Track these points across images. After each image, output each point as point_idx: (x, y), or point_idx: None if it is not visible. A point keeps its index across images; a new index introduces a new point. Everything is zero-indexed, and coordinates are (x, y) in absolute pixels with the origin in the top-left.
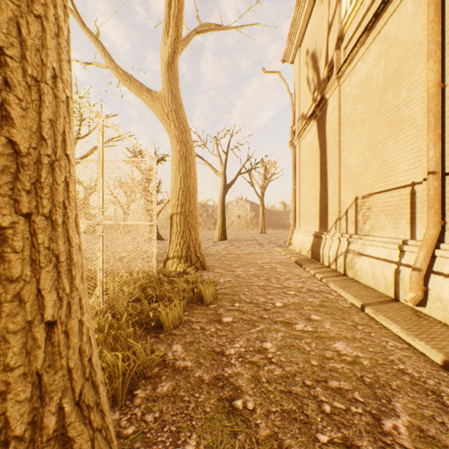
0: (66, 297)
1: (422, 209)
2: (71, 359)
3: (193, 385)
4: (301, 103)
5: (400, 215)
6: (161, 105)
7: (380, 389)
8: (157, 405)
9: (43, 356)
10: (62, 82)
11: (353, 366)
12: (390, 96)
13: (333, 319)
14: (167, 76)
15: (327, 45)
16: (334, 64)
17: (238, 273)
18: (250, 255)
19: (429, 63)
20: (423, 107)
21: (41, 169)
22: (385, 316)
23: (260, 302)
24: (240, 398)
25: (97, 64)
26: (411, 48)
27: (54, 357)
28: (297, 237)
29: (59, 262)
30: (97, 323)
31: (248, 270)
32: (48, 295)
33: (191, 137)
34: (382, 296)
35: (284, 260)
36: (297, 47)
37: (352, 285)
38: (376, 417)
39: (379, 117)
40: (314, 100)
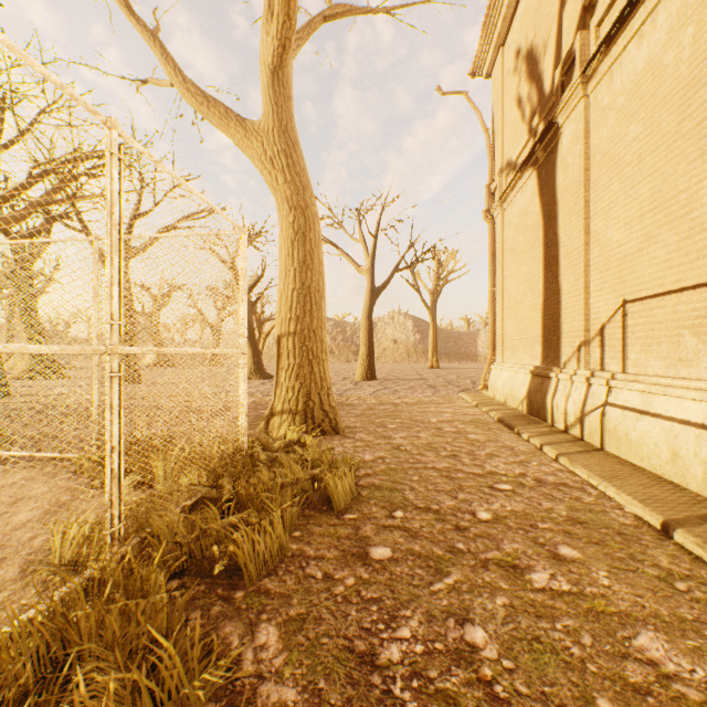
0: None
1: None
2: None
3: None
4: (505, 143)
5: None
6: (262, 144)
7: None
8: None
9: None
10: None
11: None
12: None
13: (610, 559)
14: (271, 91)
15: (558, 30)
16: (576, 58)
17: (398, 441)
18: (417, 407)
19: None
20: None
21: None
22: None
23: (446, 509)
24: None
25: (155, 81)
26: None
27: None
28: (499, 376)
29: None
30: (97, 569)
31: (416, 436)
32: None
33: (313, 200)
34: (702, 502)
35: (478, 417)
36: (497, 46)
37: (625, 472)
38: None
39: (682, 140)
40: (532, 133)
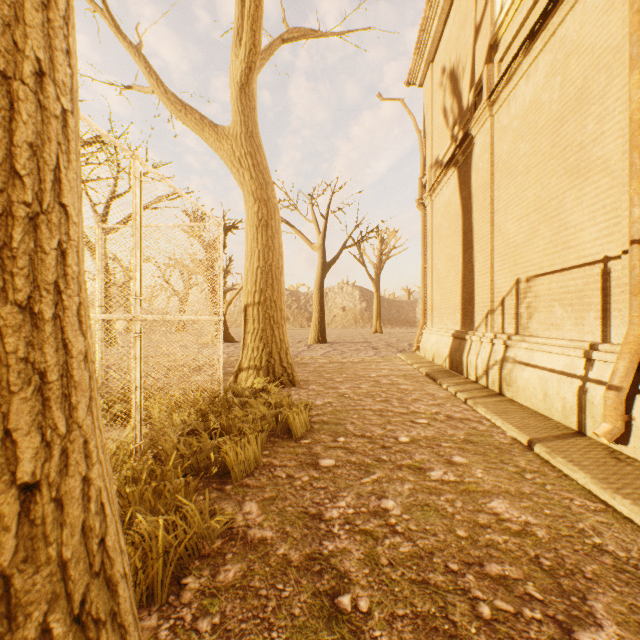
0: (60, 441)
1: (621, 297)
2: (66, 545)
3: (275, 569)
4: (434, 144)
5: (585, 306)
6: (231, 146)
7: (567, 578)
8: (217, 603)
9: (14, 543)
10: (55, 84)
11: (522, 539)
12: (570, 129)
13: (487, 463)
14: (239, 103)
15: (473, 58)
16: (484, 85)
17: (343, 391)
18: (361, 365)
19: (634, 75)
20: (622, 143)
21: (11, 226)
22: (566, 459)
23: (376, 436)
24: (347, 591)
25: (138, 88)
26: (603, 55)
27: (34, 544)
28: (429, 338)
29: (46, 382)
30: (131, 468)
31: (358, 387)
32: (23, 440)
33: (274, 193)
34: (559, 427)
35: (410, 372)
36: (428, 62)
37: (512, 409)
38: (565, 628)
39: (553, 160)
40: (454, 139)
